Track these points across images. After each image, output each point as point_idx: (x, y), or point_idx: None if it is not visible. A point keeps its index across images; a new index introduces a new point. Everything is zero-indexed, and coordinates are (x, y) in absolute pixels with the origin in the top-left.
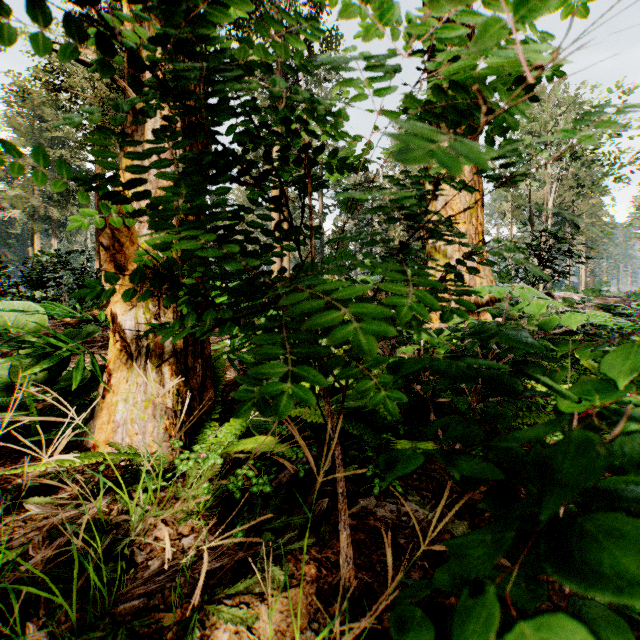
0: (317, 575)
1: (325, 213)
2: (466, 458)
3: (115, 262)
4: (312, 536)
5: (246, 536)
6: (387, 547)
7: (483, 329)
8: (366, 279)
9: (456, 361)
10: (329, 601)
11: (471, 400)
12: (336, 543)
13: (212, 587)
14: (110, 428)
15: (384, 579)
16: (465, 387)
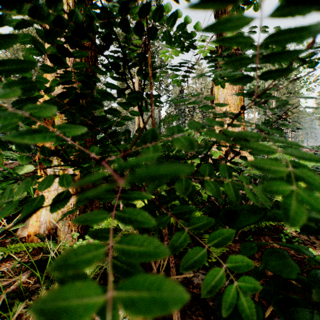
0: None
1: (161, 106)
2: (305, 312)
3: None
4: None
5: None
6: None
7: None
8: None
9: None
10: None
11: None
12: None
13: None
14: (37, 225)
15: None
16: (243, 201)
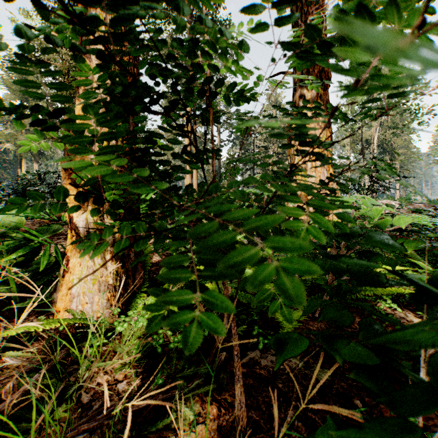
0: (218, 413)
1: (222, 146)
2: (344, 342)
3: (72, 179)
4: (214, 382)
5: (165, 381)
6: (274, 403)
7: (350, 232)
8: (251, 191)
9: (335, 261)
10: (227, 435)
11: (328, 278)
12: (231, 387)
13: (139, 423)
14: (68, 299)
15: (268, 416)
16: None
